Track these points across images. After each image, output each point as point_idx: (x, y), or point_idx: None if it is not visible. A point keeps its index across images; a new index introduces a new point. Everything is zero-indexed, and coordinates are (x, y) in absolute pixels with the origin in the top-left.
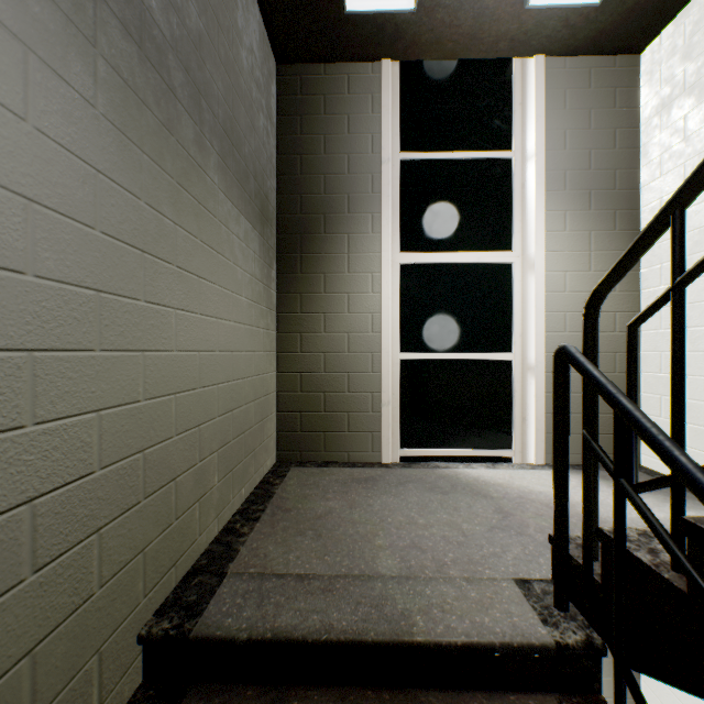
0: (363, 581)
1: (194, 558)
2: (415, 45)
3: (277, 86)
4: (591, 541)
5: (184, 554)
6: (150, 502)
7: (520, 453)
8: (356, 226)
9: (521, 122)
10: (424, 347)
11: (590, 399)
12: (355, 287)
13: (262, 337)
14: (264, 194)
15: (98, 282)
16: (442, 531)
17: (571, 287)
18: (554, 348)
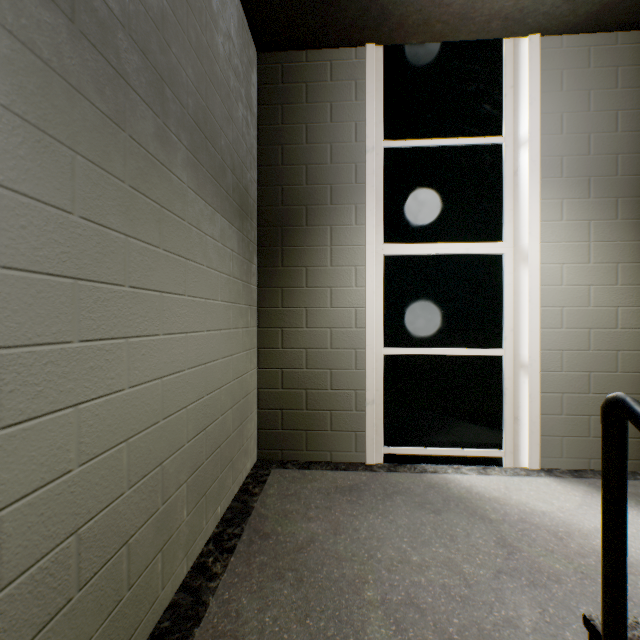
0: None
1: (154, 620)
2: (401, 28)
3: (258, 75)
4: None
5: (140, 624)
6: (87, 590)
7: (512, 454)
8: (339, 217)
9: (513, 106)
10: (409, 341)
11: None
12: (338, 281)
13: (241, 337)
14: (243, 187)
15: None
16: (441, 577)
17: (568, 280)
18: (550, 345)
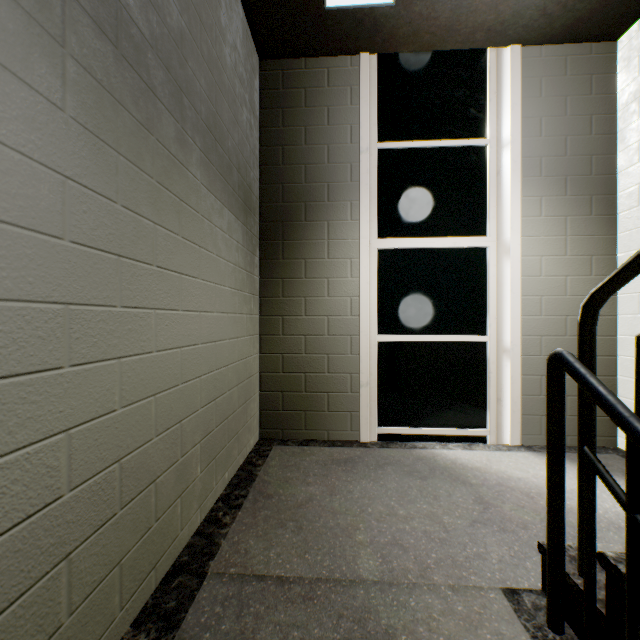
0: (345, 587)
1: (175, 554)
2: (392, 38)
3: (260, 81)
4: (594, 570)
5: (164, 554)
6: (127, 511)
7: (496, 433)
8: (336, 213)
9: (497, 110)
10: (400, 329)
11: (587, 408)
12: (335, 272)
13: (245, 322)
14: (247, 184)
15: (67, 294)
16: (423, 525)
17: (547, 271)
18: (530, 331)
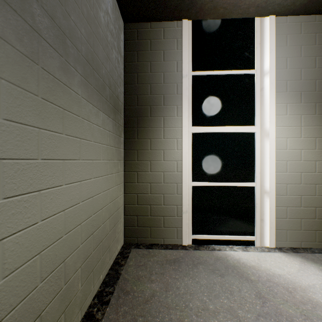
0: None
1: None
2: (201, 10)
3: (124, 35)
4: None
5: None
6: None
7: (260, 238)
8: (168, 112)
9: (260, 53)
10: (205, 178)
11: None
12: (167, 146)
13: (114, 178)
14: (116, 96)
15: None
16: (226, 320)
17: (290, 147)
18: (280, 181)
